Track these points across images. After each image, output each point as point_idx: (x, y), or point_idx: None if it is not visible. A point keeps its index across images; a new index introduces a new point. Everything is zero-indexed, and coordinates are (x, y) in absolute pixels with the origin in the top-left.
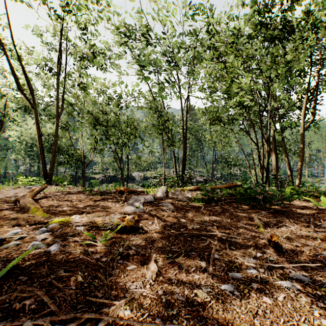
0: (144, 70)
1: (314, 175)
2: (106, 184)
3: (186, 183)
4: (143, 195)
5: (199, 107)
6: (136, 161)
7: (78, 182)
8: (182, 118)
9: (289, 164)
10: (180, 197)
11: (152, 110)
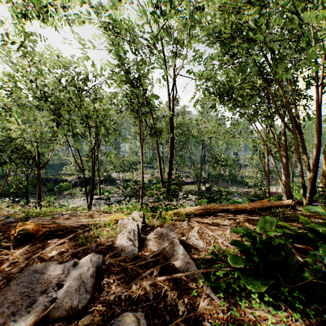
0: (120, 39)
1: (297, 175)
2: (78, 188)
3: (176, 191)
4: (77, 249)
5: (200, 71)
6: (114, 161)
7: (45, 185)
8: (169, 106)
9: (308, 164)
10: (178, 256)
11: (121, 70)
